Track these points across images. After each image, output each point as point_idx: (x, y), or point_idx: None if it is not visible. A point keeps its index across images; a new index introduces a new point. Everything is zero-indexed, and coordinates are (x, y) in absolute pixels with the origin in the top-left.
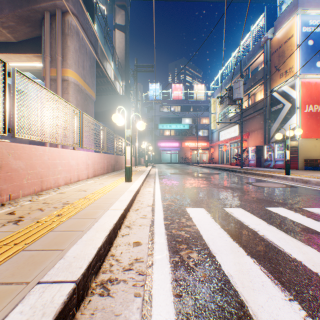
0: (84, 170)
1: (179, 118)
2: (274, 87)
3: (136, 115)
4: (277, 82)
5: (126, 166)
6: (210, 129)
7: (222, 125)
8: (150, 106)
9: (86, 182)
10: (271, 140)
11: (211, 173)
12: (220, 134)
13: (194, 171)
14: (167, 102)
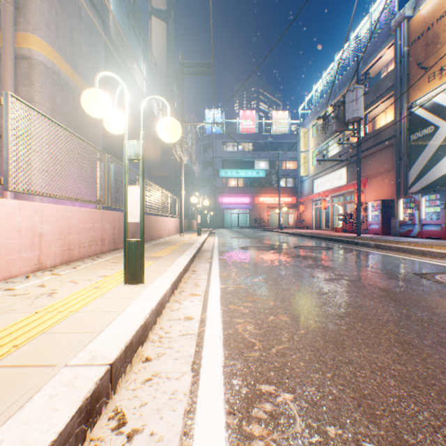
0: (22, 250)
1: (251, 160)
2: (417, 100)
3: (181, 148)
4: (422, 89)
5: (128, 241)
6: (298, 176)
7: (318, 169)
8: (208, 143)
9: (13, 285)
10: (411, 190)
11: (314, 246)
12: (315, 184)
13: (282, 243)
14: (232, 137)
